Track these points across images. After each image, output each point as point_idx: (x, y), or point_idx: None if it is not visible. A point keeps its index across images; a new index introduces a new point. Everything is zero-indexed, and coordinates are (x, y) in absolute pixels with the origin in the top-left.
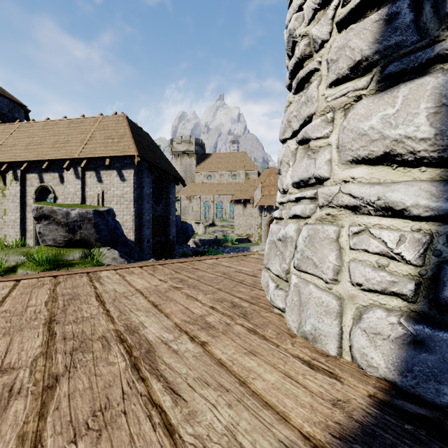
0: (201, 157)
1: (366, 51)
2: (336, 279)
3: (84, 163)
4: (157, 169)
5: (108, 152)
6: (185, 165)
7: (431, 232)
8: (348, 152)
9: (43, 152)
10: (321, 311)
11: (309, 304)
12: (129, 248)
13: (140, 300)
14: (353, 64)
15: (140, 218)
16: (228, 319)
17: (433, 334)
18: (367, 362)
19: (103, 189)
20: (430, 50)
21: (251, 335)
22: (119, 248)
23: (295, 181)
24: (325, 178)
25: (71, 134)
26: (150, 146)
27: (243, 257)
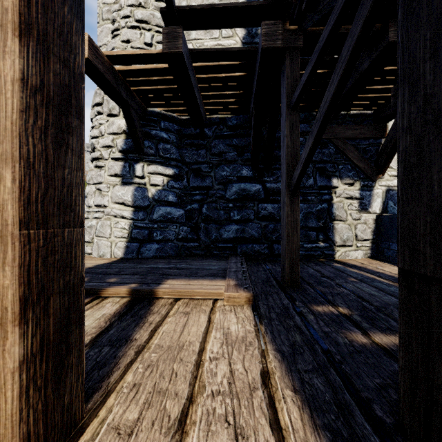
0: None
1: (119, 172)
2: (110, 237)
3: None
4: None
5: None
6: None
7: (131, 222)
8: (114, 200)
9: None
10: (106, 246)
11: (102, 246)
12: None
13: None
14: (115, 173)
15: None
16: None
17: (130, 244)
18: (118, 255)
19: None
20: (132, 180)
21: None
22: None
23: (96, 204)
24: (107, 206)
25: None
26: None
27: None
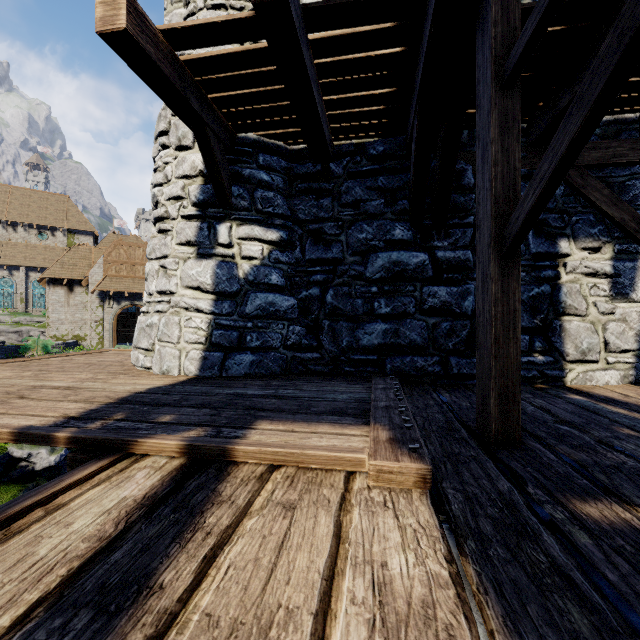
0: None
1: (192, 238)
2: (179, 342)
3: None
4: None
5: None
6: None
7: (211, 319)
8: (185, 282)
9: None
10: (172, 357)
11: (166, 357)
12: None
13: (16, 380)
14: (188, 240)
15: None
16: (113, 376)
17: (210, 354)
18: (189, 371)
19: None
20: (212, 251)
21: (132, 377)
22: None
23: (158, 290)
24: (174, 292)
25: None
26: None
27: (98, 354)
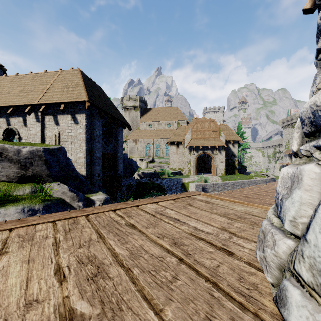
0: (144, 110)
1: None
2: None
3: (42, 108)
4: (107, 114)
5: (63, 99)
6: (132, 117)
7: None
8: None
9: (9, 100)
10: None
11: None
12: (80, 182)
13: None
14: None
15: (91, 155)
16: None
17: None
18: None
19: (59, 131)
20: None
21: None
22: (70, 182)
23: None
24: None
25: (33, 85)
26: (102, 96)
27: (189, 200)
